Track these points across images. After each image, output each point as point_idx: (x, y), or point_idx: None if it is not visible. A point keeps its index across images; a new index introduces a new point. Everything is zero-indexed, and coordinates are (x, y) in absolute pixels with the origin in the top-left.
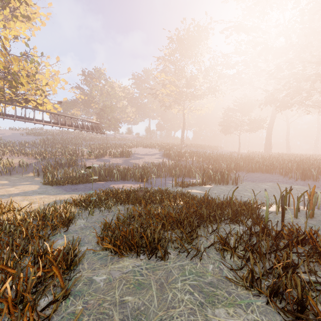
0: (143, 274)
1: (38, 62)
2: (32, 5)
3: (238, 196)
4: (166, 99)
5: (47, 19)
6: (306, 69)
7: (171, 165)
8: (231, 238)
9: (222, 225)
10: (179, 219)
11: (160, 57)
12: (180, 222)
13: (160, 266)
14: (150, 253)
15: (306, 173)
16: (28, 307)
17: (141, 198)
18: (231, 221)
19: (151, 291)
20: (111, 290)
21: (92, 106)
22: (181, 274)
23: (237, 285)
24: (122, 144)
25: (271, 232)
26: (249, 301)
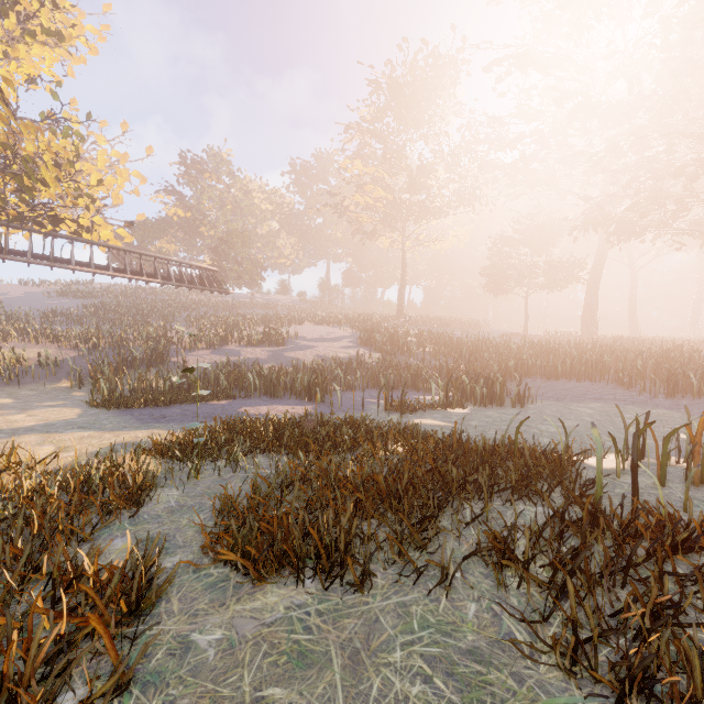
0: (310, 626)
1: (80, 135)
2: (68, 9)
3: (528, 433)
4: (365, 217)
5: (102, 39)
6: (675, 151)
7: (377, 363)
8: (518, 536)
9: (495, 503)
10: (395, 491)
11: (352, 124)
12: (399, 498)
13: (352, 605)
14: (327, 573)
15: (677, 382)
16: None
17: (309, 439)
18: (516, 493)
19: (329, 672)
20: (232, 670)
21: (201, 232)
22: (401, 627)
23: (538, 657)
24: (268, 316)
25: (610, 521)
26: (569, 700)
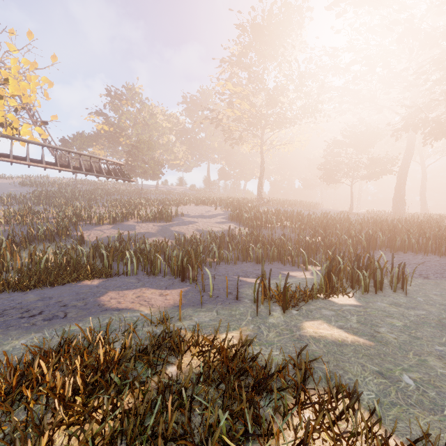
0: None
1: None
2: None
3: None
4: (234, 126)
5: None
6: None
7: (245, 237)
8: None
9: None
10: None
11: (225, 59)
12: None
13: None
14: None
15: None
16: None
17: None
18: None
19: None
20: None
21: (120, 141)
22: None
23: None
24: (165, 199)
25: None
26: None
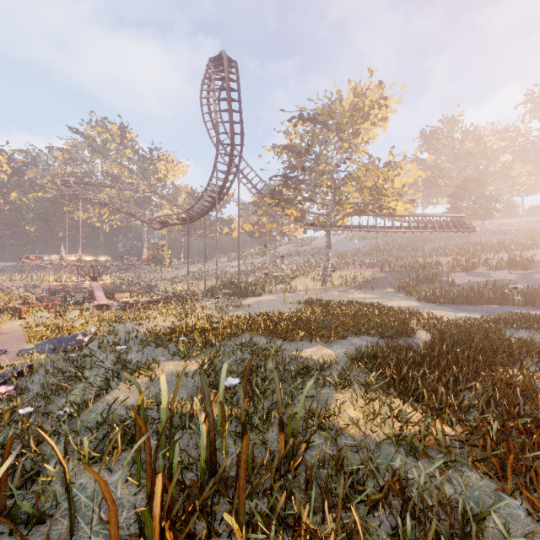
0: None
1: (400, 167)
2: None
3: None
4: None
5: (398, 104)
6: None
7: None
8: None
9: None
10: None
11: None
12: None
13: None
14: None
15: None
16: (534, 345)
17: None
18: None
19: None
20: None
21: (437, 183)
22: None
23: None
24: (505, 242)
25: None
26: None
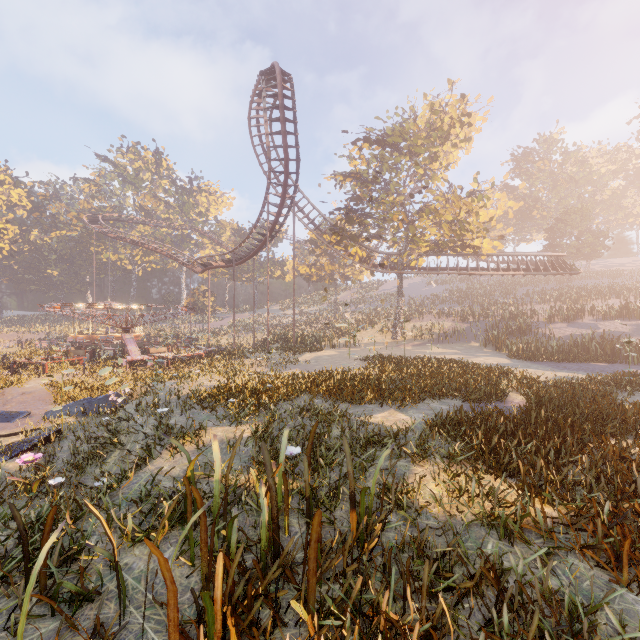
0: None
1: (487, 197)
2: None
3: None
4: None
5: (484, 121)
6: None
7: None
8: None
9: None
10: None
11: None
12: None
13: None
14: None
15: None
16: None
17: None
18: None
19: None
20: None
21: (532, 215)
22: None
23: None
24: (616, 287)
25: None
26: None
